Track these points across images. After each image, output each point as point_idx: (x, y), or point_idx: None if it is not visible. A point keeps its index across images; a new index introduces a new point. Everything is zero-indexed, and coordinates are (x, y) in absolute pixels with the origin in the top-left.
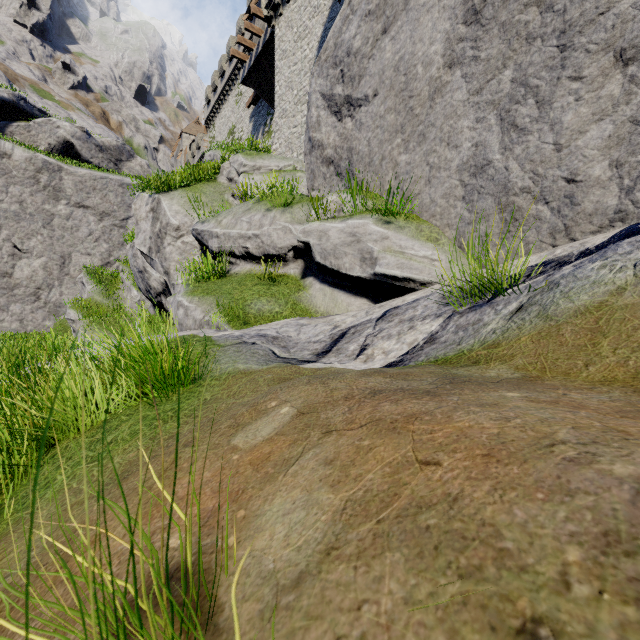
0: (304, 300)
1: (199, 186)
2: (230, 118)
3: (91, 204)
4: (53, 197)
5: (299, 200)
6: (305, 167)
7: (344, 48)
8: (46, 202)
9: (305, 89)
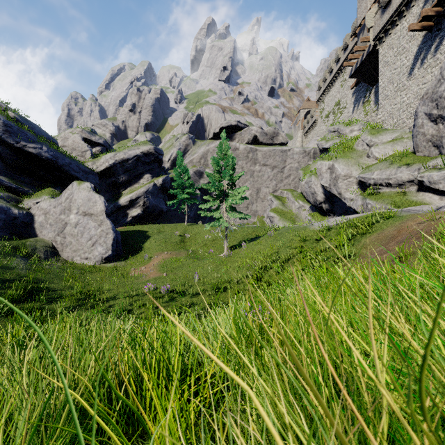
0: (420, 200)
1: (348, 155)
2: (336, 96)
3: (268, 163)
4: (254, 163)
5: (413, 161)
6: (413, 142)
7: (437, 95)
8: (251, 166)
9: (403, 83)
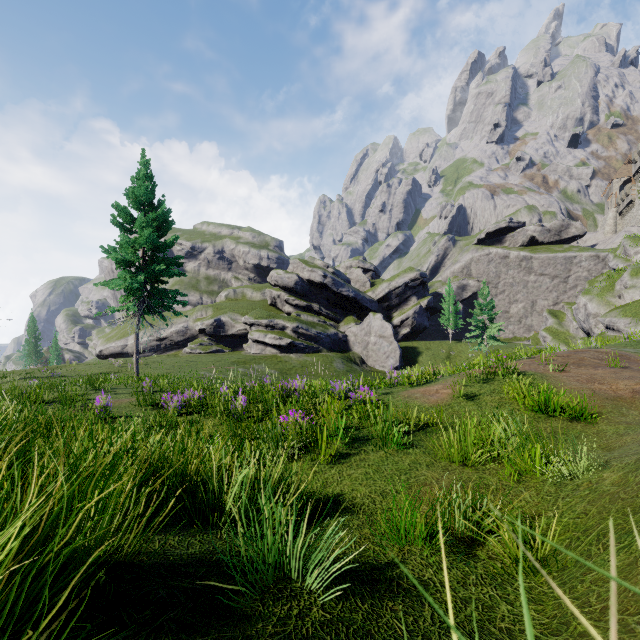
0: None
1: (604, 294)
2: None
3: (547, 273)
4: (527, 273)
5: (631, 315)
6: None
7: None
8: (524, 276)
9: None
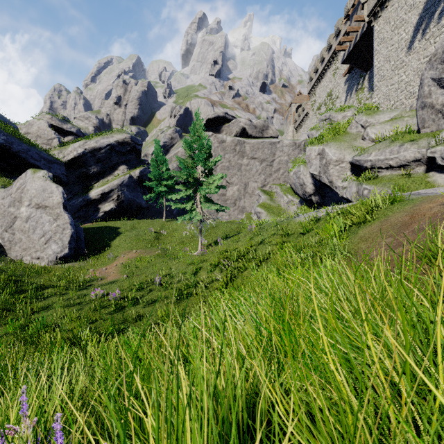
0: (430, 182)
1: (341, 138)
2: (328, 86)
3: (257, 156)
4: (241, 156)
5: (420, 137)
6: (417, 117)
7: None
8: (239, 159)
9: (401, 59)
